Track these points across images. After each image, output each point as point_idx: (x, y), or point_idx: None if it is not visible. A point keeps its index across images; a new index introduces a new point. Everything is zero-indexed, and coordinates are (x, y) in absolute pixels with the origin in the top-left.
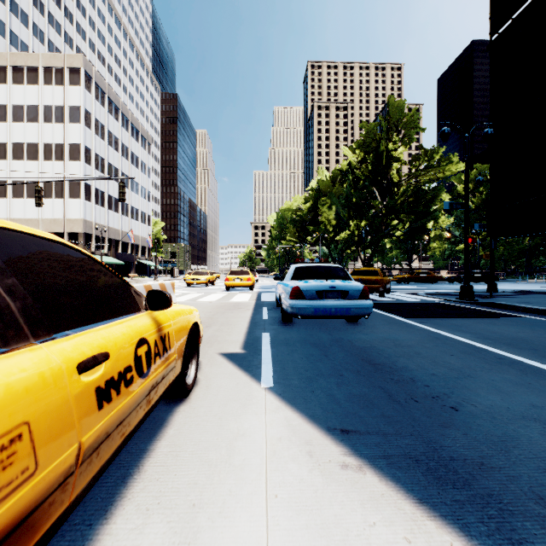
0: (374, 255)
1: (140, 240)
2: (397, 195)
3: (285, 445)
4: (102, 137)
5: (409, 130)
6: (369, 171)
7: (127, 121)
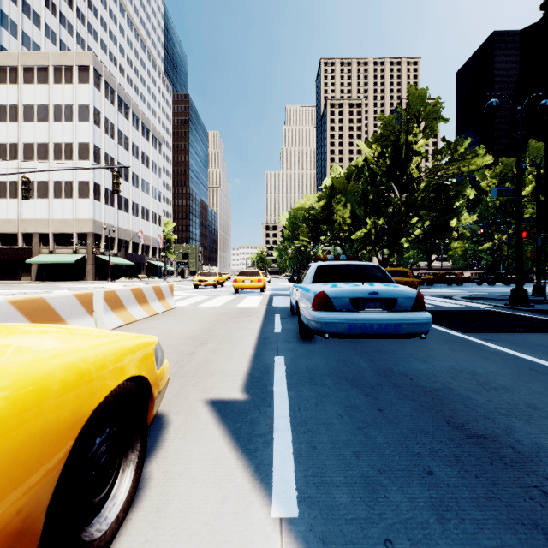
0: (393, 255)
1: (150, 240)
2: (418, 191)
3: None
4: (112, 136)
5: (431, 122)
6: (387, 166)
7: (137, 120)
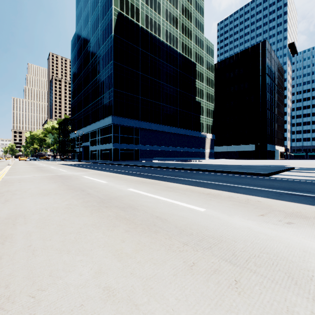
0: None
1: None
2: None
3: None
4: None
5: None
6: None
7: None
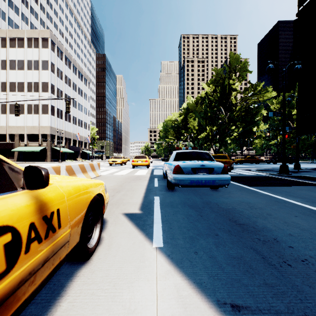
0: (221, 147)
1: (83, 138)
2: (235, 111)
3: None
4: (61, 78)
5: (242, 72)
6: (218, 97)
7: (76, 69)
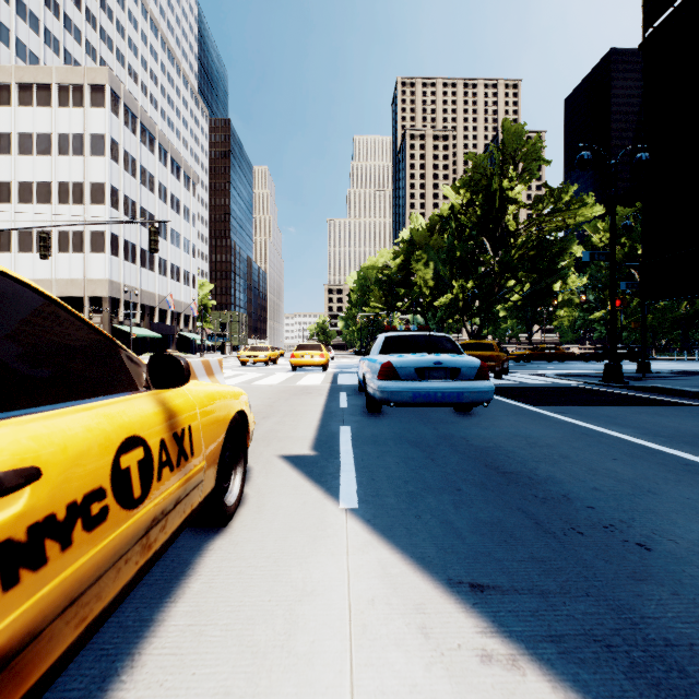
0: (485, 326)
1: (182, 306)
2: (515, 248)
3: (381, 614)
4: (133, 174)
5: (530, 164)
6: (478, 217)
7: (165, 154)
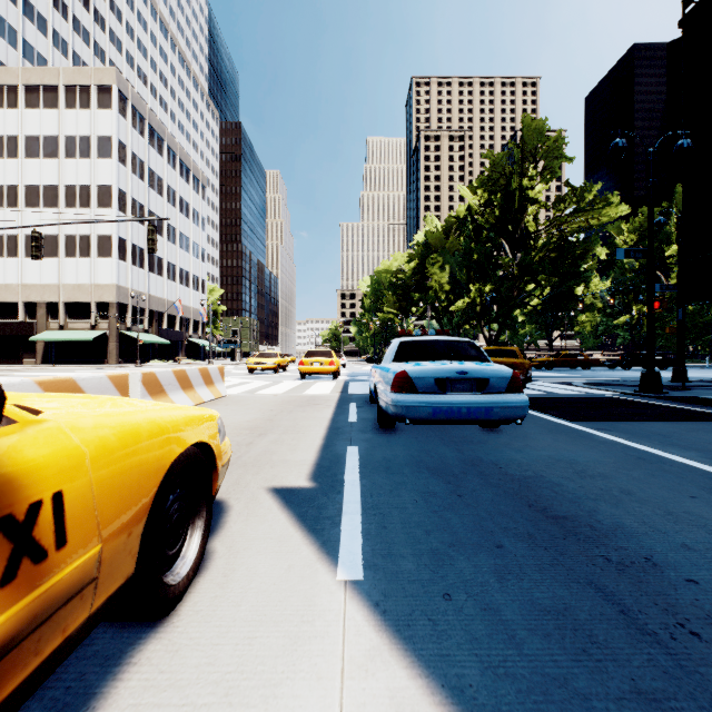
0: (503, 331)
1: (191, 312)
2: (535, 250)
3: None
4: (141, 177)
5: (552, 161)
6: (496, 218)
7: (174, 156)
